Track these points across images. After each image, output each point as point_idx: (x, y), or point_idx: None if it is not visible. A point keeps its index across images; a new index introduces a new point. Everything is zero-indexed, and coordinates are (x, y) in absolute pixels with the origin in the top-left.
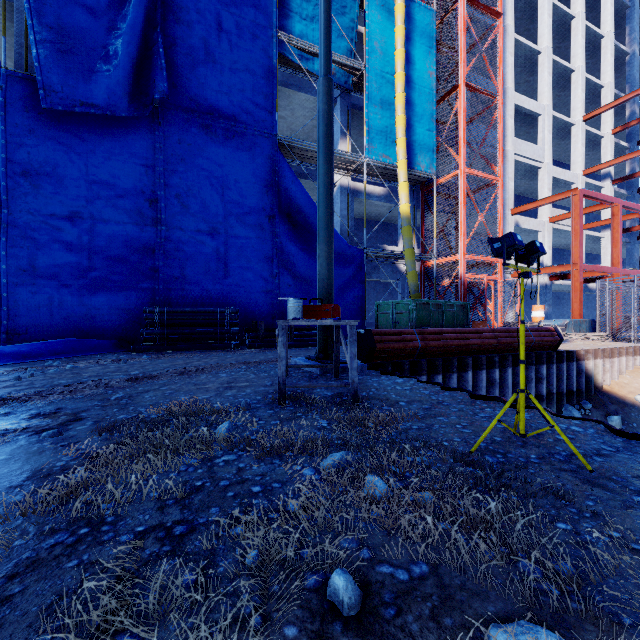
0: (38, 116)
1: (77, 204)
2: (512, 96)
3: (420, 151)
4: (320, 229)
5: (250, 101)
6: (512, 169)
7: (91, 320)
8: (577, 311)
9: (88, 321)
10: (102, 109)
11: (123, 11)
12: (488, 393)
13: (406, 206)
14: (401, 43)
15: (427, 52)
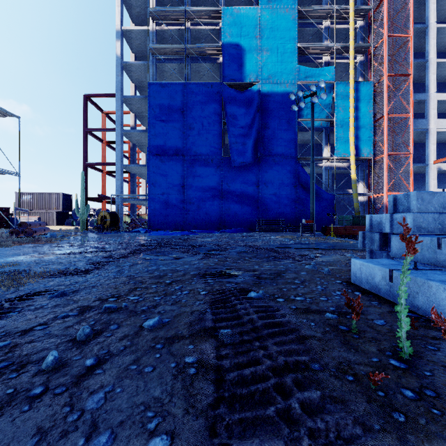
0: (230, 167)
1: (238, 190)
2: (434, 97)
3: (363, 148)
4: (310, 200)
5: (288, 147)
6: (434, 138)
7: (242, 223)
8: None
9: (241, 223)
10: (246, 163)
11: (250, 132)
12: None
13: (354, 175)
14: (352, 106)
15: (367, 102)
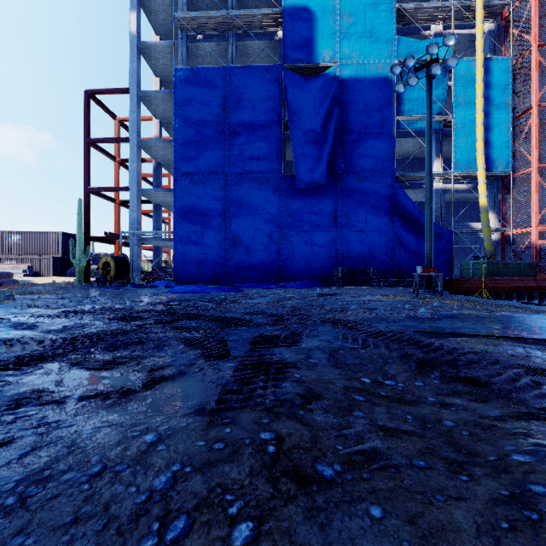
0: (294, 191)
1: (306, 224)
2: None
3: (497, 158)
4: (426, 236)
5: (380, 159)
6: None
7: (311, 273)
8: None
9: (310, 273)
10: (317, 183)
11: (324, 137)
12: None
13: (484, 200)
14: (480, 95)
15: (504, 89)
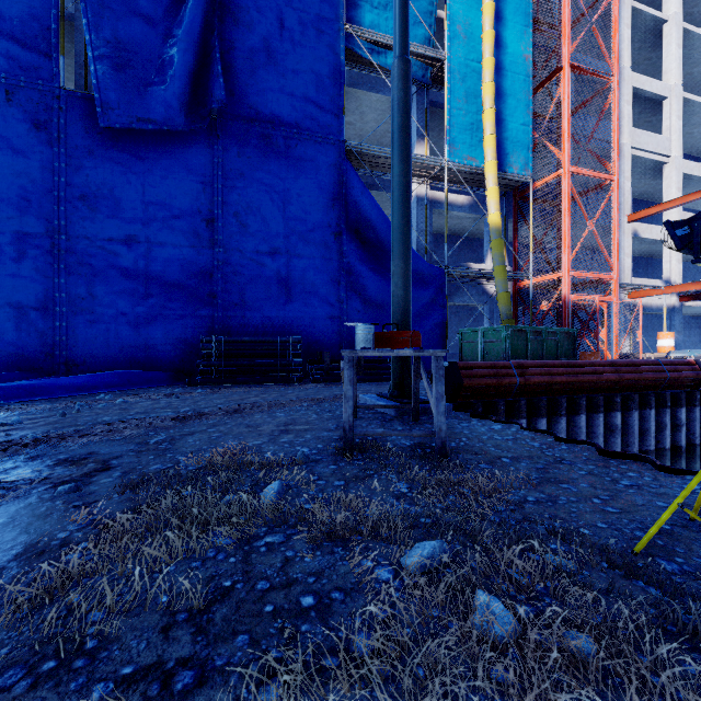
0: (95, 136)
1: (133, 227)
2: (629, 77)
3: (513, 150)
4: (395, 241)
5: (314, 105)
6: (629, 166)
7: (147, 350)
8: None
9: (144, 351)
10: (158, 124)
11: (179, 17)
12: (607, 442)
13: (496, 215)
14: (490, 23)
15: (521, 32)
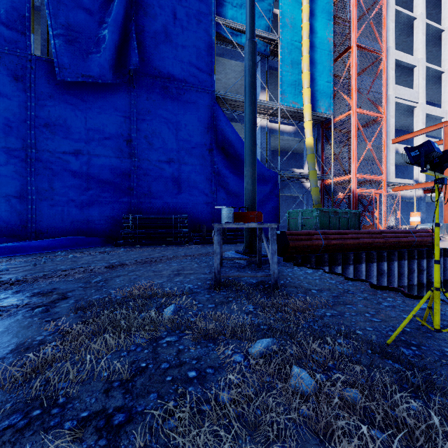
0: (54, 86)
1: (79, 144)
2: (393, 53)
3: (321, 98)
4: (246, 155)
5: (196, 67)
6: (393, 109)
7: (88, 224)
8: (447, 217)
9: (86, 224)
10: (95, 78)
11: (109, 10)
12: (378, 281)
13: (310, 139)
14: (306, 18)
15: (326, 23)
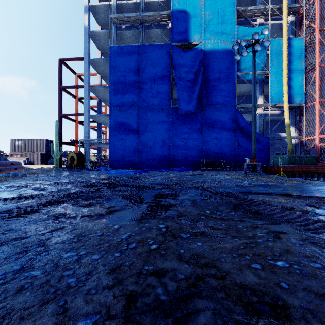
0: (177, 115)
1: (185, 134)
2: None
3: (296, 96)
4: (252, 141)
5: (227, 97)
6: None
7: (187, 162)
8: None
9: (187, 163)
10: (191, 111)
11: (195, 84)
12: None
13: (287, 120)
14: (285, 59)
15: (299, 56)
